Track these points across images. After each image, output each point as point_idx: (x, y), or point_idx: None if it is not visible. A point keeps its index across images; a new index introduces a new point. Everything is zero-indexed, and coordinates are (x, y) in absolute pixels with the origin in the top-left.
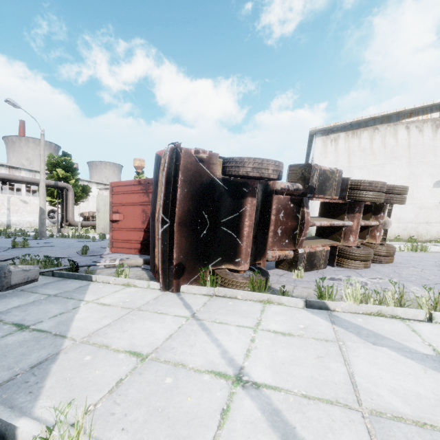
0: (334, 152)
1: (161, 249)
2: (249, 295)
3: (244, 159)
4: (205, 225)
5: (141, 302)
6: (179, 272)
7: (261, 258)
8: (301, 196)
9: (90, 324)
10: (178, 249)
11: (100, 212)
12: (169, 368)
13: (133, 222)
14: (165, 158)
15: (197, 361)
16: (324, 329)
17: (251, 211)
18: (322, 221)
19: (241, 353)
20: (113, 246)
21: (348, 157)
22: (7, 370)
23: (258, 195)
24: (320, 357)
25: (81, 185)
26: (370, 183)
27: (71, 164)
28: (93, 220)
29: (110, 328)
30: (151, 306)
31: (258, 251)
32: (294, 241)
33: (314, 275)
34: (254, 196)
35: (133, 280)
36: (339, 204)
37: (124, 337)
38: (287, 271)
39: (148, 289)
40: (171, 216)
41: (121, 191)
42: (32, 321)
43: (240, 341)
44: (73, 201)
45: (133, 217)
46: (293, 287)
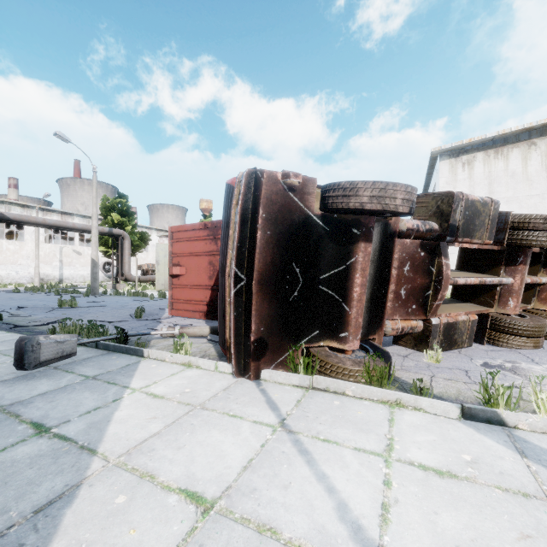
0: (467, 180)
1: (234, 318)
2: (365, 391)
3: (357, 184)
4: (297, 283)
5: (206, 394)
6: (258, 351)
7: (376, 332)
8: (436, 240)
9: (132, 431)
10: (257, 318)
11: (160, 264)
12: (249, 536)
13: (197, 277)
14: (239, 187)
15: (297, 524)
16: (512, 467)
17: (365, 263)
18: (468, 277)
19: (373, 513)
20: (173, 308)
21: (488, 186)
22: (1, 514)
23: (373, 239)
24: (527, 536)
25: (139, 233)
26: (546, 218)
27: (127, 207)
28: (152, 274)
29: (159, 439)
30: (220, 402)
31: (372, 322)
32: (425, 307)
33: (456, 357)
34: (369, 240)
35: (196, 359)
36: (492, 252)
37: (178, 459)
38: (413, 350)
39: (215, 373)
40: (248, 270)
41: (183, 238)
42: (57, 419)
43: (366, 483)
44: (130, 252)
45: (197, 271)
46: (429, 377)
